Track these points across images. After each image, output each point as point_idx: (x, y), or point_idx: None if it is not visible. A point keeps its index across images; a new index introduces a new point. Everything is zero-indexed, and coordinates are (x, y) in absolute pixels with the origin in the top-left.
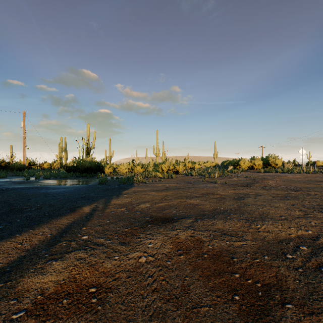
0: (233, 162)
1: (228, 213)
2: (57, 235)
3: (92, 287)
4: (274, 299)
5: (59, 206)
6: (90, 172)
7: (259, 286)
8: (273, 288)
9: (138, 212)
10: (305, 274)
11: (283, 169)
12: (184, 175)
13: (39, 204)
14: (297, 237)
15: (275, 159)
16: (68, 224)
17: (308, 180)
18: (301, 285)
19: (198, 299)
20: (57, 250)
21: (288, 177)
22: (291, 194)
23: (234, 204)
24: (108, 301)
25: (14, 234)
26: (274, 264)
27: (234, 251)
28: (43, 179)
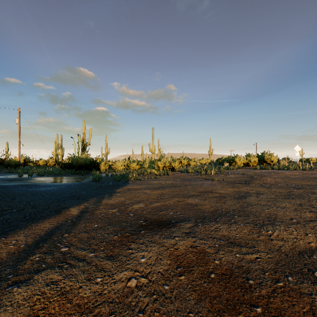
0: (228, 159)
1: (231, 215)
2: (32, 245)
3: None
4: None
5: (44, 206)
6: (85, 169)
7: None
8: None
9: (131, 214)
10: None
11: (279, 166)
12: (180, 172)
13: (23, 204)
14: None
15: (270, 156)
16: (50, 229)
17: (307, 177)
18: None
19: None
20: (26, 267)
21: (285, 174)
22: (295, 192)
23: (236, 204)
24: None
25: None
26: (303, 290)
27: (248, 268)
28: (36, 176)
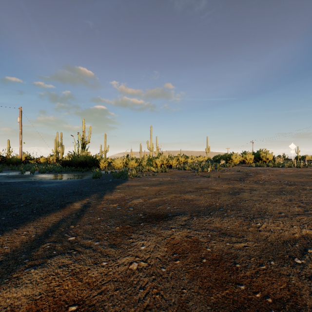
0: (225, 156)
1: (224, 209)
2: (42, 236)
3: (72, 305)
4: None
5: (49, 201)
6: (85, 166)
7: (270, 303)
8: (288, 305)
9: (131, 208)
10: None
11: (274, 164)
12: (178, 169)
13: (29, 199)
14: (302, 238)
15: (266, 153)
16: (56, 222)
17: (300, 174)
18: None
19: None
20: (39, 253)
21: (280, 172)
22: (286, 189)
23: (230, 199)
24: None
25: None
26: (283, 272)
27: (236, 254)
28: (38, 173)
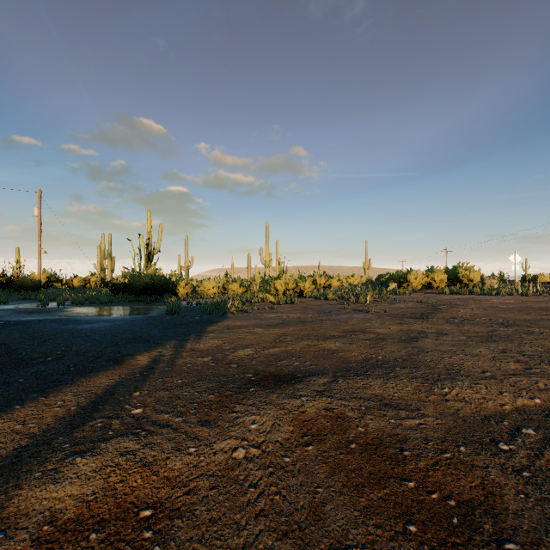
0: (397, 276)
1: (391, 366)
2: (88, 408)
3: (145, 509)
4: (482, 531)
5: (95, 353)
6: (152, 293)
7: (452, 506)
8: (479, 510)
9: (233, 365)
10: (535, 481)
11: (483, 289)
12: (314, 298)
13: (60, 349)
14: (515, 411)
15: (468, 271)
16: (110, 386)
17: (527, 307)
18: (529, 503)
19: (341, 532)
20: (86, 435)
21: (492, 303)
22: (500, 332)
23: (401, 350)
24: (174, 536)
25: (12, 406)
26: (477, 463)
27: (405, 436)
28: (71, 305)
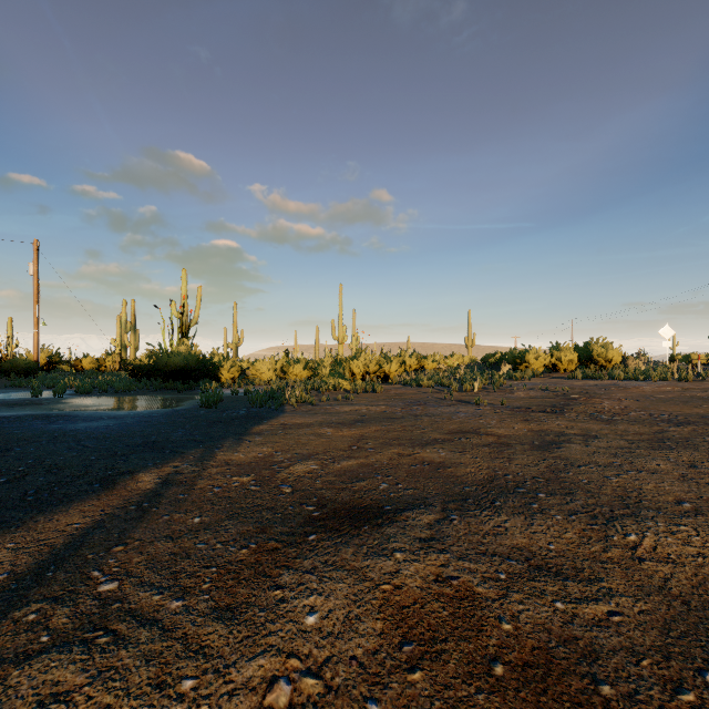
0: (511, 355)
1: (530, 490)
2: (27, 577)
3: None
4: None
5: (75, 470)
6: (186, 378)
7: None
8: None
9: (286, 489)
10: None
11: (626, 372)
12: (403, 385)
13: (25, 464)
14: None
15: (606, 348)
16: (80, 530)
17: (693, 397)
18: None
19: None
20: None
21: (643, 391)
22: (672, 434)
23: (539, 463)
24: None
25: None
26: None
27: (591, 644)
28: (73, 395)
